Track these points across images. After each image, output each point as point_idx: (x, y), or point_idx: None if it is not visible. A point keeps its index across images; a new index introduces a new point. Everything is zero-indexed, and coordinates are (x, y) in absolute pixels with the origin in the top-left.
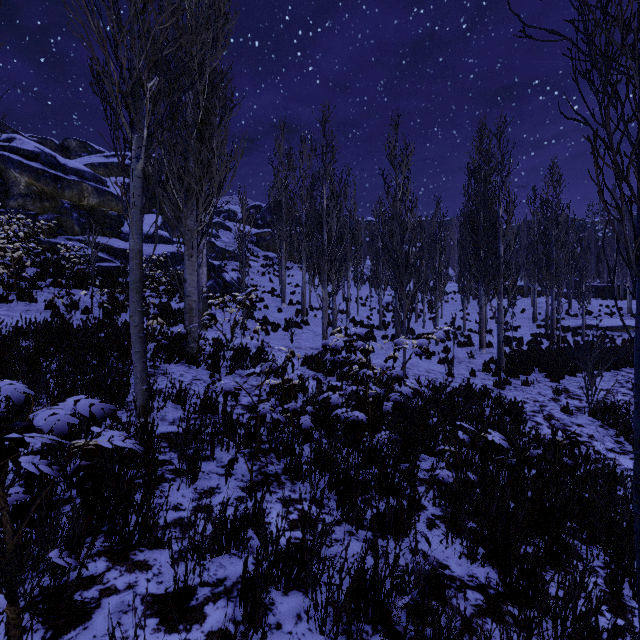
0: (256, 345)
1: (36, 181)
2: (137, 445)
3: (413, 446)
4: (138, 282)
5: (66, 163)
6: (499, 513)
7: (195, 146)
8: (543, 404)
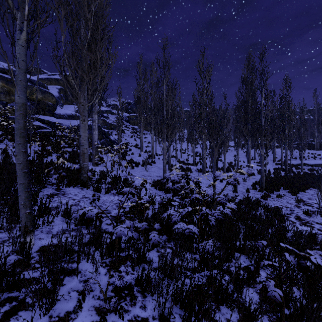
0: (125, 175)
1: (6, 84)
2: None
3: (231, 250)
4: (22, 129)
5: None
6: None
7: (86, 53)
8: (291, 209)
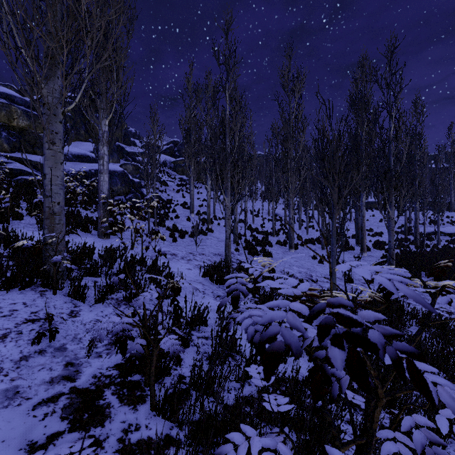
0: (151, 256)
1: None
2: None
3: None
4: None
5: None
6: None
7: None
8: None
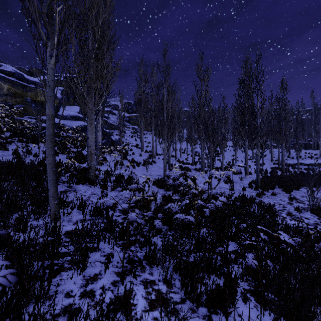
0: (128, 174)
1: (12, 87)
2: (10, 276)
3: (222, 236)
4: (51, 135)
5: (29, 78)
6: (300, 297)
7: (93, 62)
8: (284, 206)
